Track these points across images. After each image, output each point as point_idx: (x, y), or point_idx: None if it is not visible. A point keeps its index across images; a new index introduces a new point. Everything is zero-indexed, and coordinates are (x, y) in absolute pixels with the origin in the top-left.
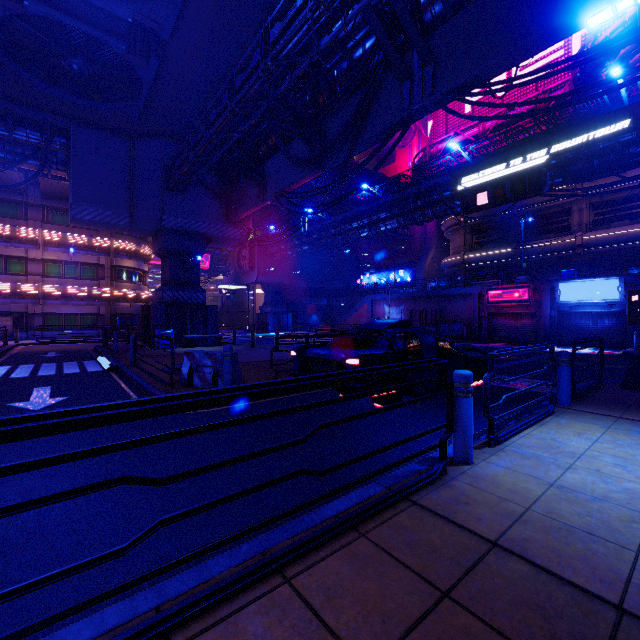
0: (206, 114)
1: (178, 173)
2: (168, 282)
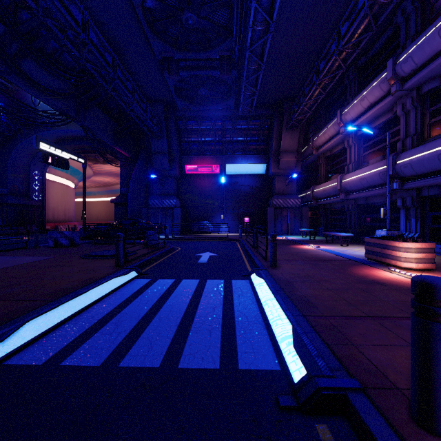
0: None
1: None
2: None
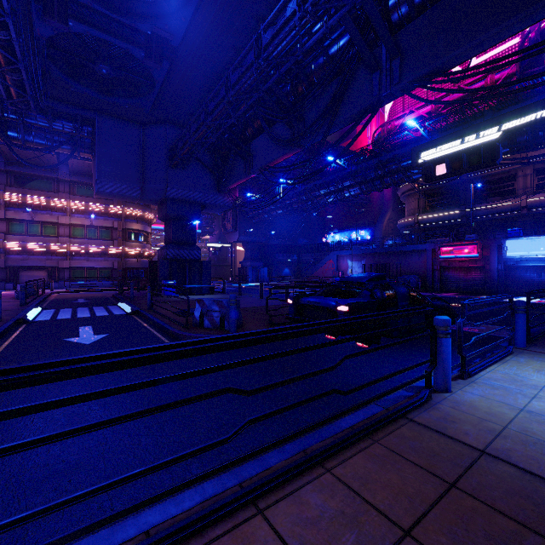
0: (205, 105)
1: (180, 153)
2: (171, 242)
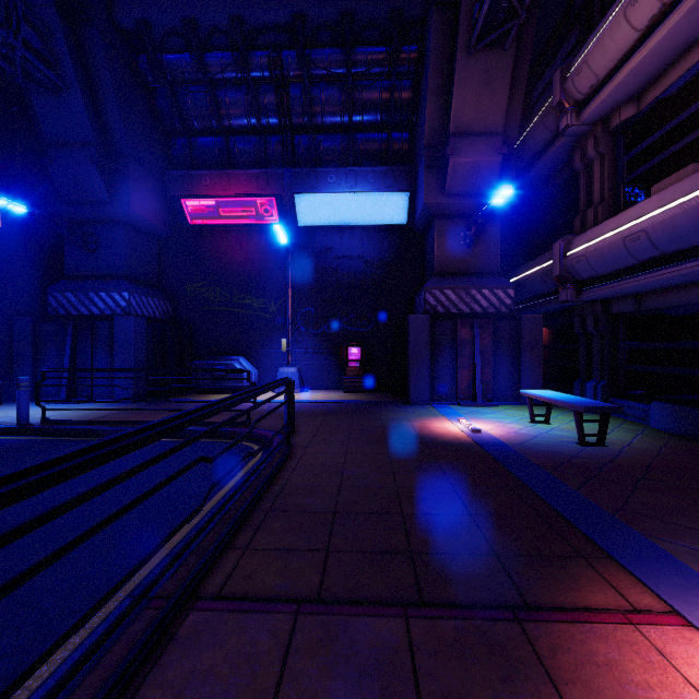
0: None
1: None
2: None
